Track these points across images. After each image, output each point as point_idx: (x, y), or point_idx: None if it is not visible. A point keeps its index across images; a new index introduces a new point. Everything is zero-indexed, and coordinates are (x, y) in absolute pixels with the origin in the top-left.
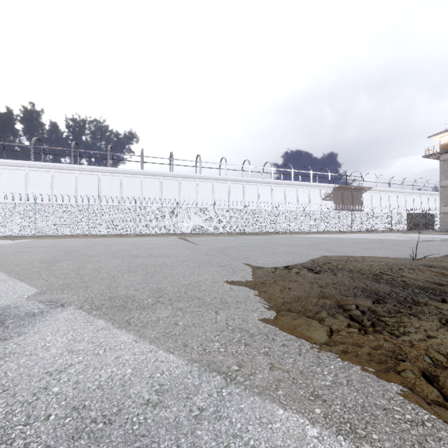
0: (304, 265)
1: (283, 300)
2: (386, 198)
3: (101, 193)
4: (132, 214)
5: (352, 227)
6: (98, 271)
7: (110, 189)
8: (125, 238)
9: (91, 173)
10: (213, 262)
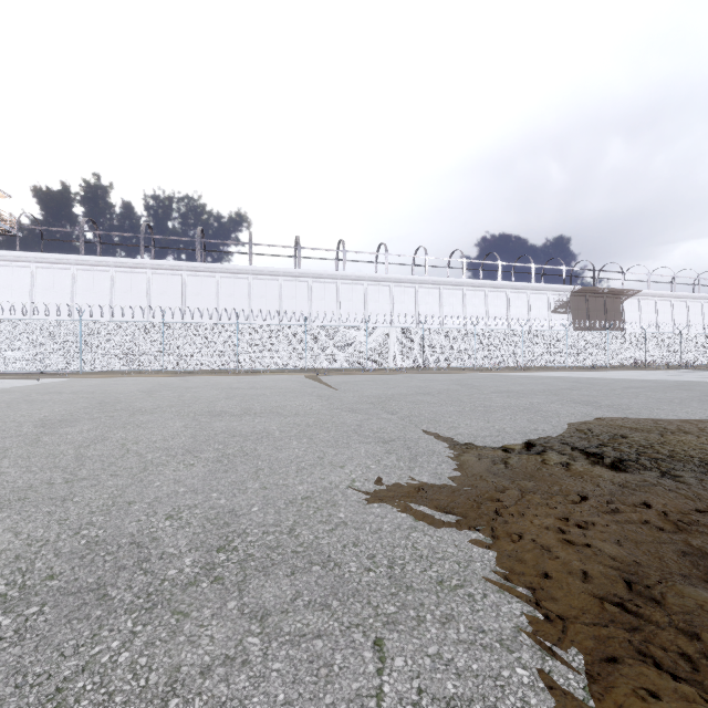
0: (567, 443)
1: (592, 591)
2: (667, 309)
3: (187, 304)
4: (232, 337)
5: (608, 360)
6: (125, 449)
7: (201, 297)
8: (218, 377)
9: (171, 273)
10: (366, 431)
